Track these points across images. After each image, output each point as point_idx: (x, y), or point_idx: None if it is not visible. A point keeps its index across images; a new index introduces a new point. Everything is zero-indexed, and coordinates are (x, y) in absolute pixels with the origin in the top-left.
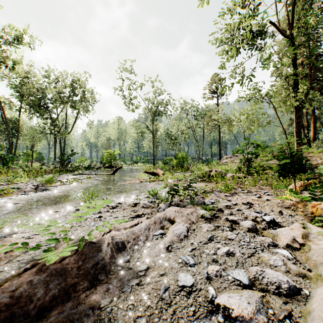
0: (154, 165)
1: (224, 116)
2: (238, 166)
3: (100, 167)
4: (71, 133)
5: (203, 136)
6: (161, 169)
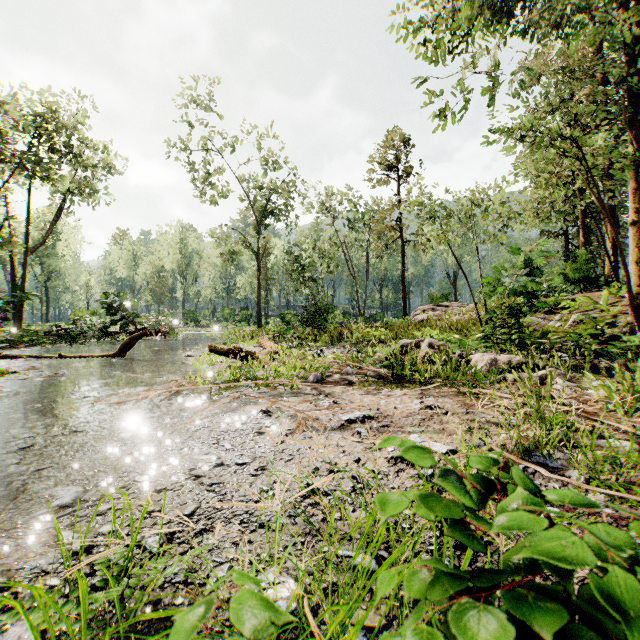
0: (260, 328)
1: (430, 204)
2: (487, 330)
3: (118, 332)
4: (64, 253)
5: (366, 265)
6: (274, 337)
